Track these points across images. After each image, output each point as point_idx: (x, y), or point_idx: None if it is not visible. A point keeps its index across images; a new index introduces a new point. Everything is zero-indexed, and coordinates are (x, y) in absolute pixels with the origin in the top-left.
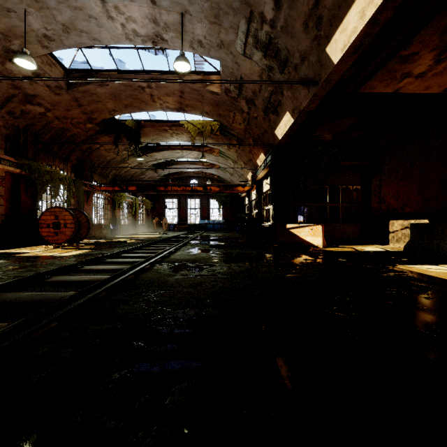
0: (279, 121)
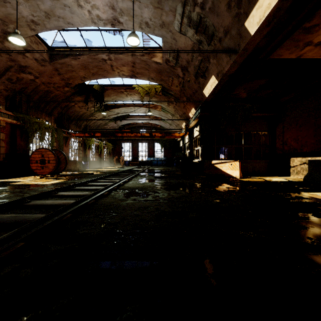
0: (206, 83)
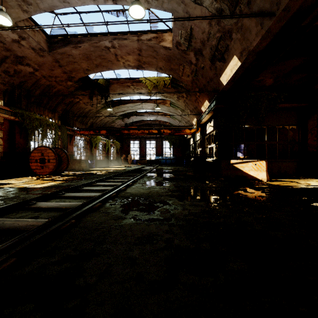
0: (225, 67)
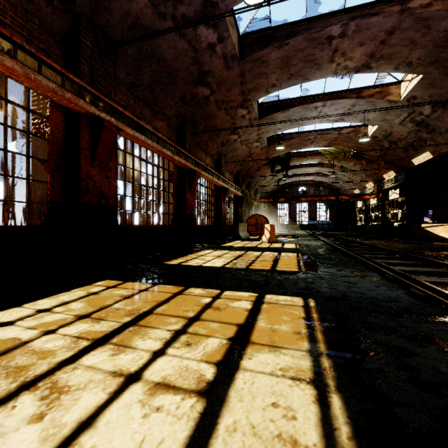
0: (418, 155)
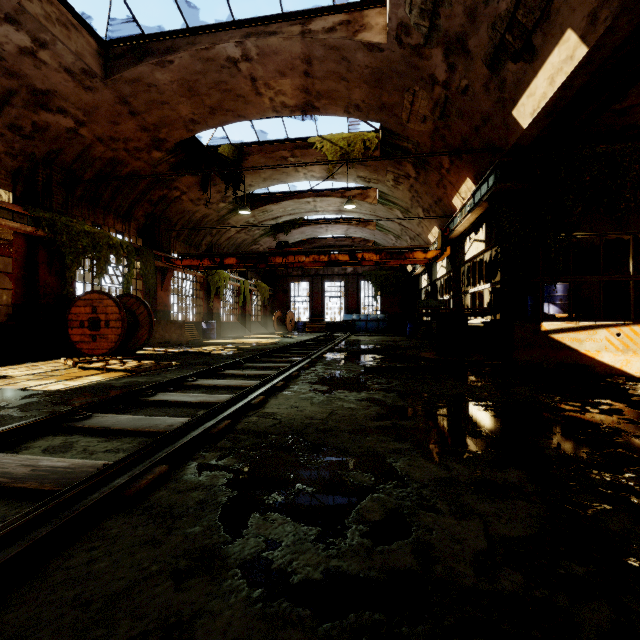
0: (533, 73)
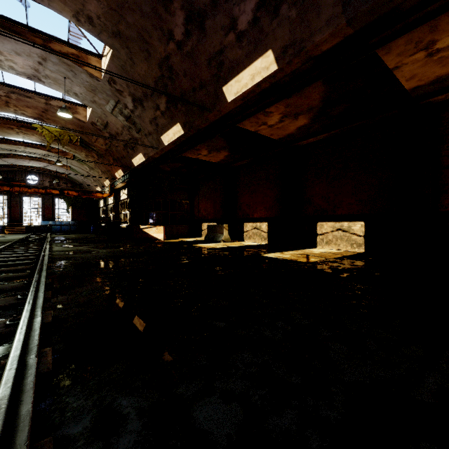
0: (135, 155)
